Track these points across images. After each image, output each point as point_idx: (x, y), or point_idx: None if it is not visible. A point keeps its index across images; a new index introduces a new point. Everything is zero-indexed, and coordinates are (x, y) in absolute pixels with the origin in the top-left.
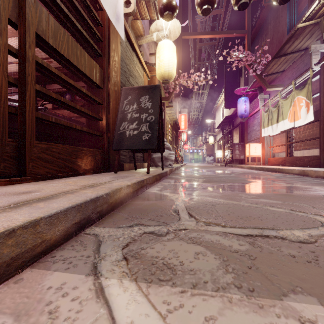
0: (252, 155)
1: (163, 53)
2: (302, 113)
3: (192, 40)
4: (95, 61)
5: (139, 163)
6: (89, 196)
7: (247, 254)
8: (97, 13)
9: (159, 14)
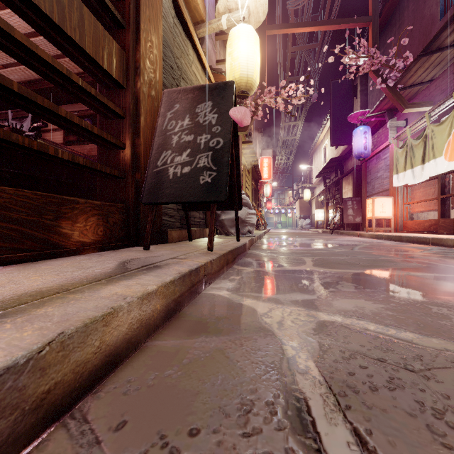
0: (378, 216)
1: (238, 47)
2: None
3: (281, 42)
4: (112, 37)
5: (199, 229)
6: None
7: None
8: None
9: None
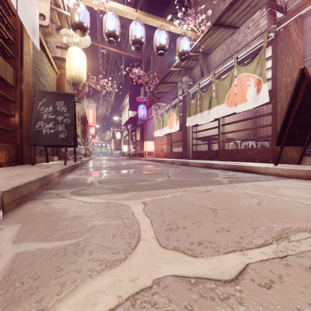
0: (148, 150)
1: (74, 59)
2: (174, 124)
3: None
4: (6, 61)
5: (50, 156)
6: (41, 175)
7: (122, 188)
8: (9, 17)
9: (71, 28)
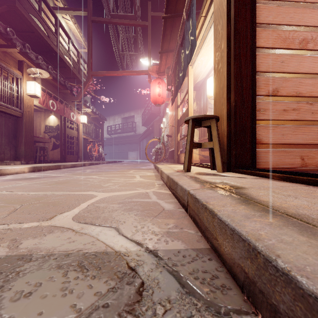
0: None
1: None
2: None
3: None
4: None
5: None
6: None
7: None
8: None
9: None
